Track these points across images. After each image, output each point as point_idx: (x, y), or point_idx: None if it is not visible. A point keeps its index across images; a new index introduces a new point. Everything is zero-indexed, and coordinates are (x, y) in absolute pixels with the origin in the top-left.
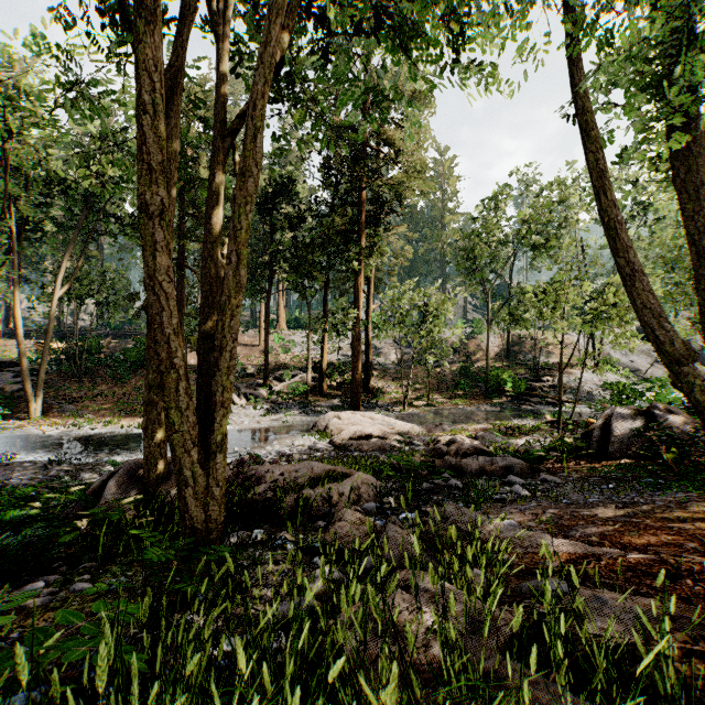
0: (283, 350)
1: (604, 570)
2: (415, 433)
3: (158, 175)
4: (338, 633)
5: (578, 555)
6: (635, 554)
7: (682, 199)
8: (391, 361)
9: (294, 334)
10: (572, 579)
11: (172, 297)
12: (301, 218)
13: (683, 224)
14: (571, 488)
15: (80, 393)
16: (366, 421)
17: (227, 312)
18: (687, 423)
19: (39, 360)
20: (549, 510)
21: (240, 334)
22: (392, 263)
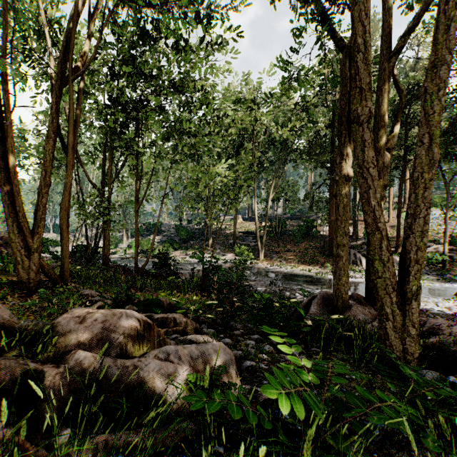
0: None
1: None
2: None
3: (367, 93)
4: None
5: None
6: None
7: None
8: None
9: None
10: None
11: (376, 179)
12: None
13: None
14: None
15: (278, 249)
16: None
17: (420, 185)
18: None
19: (260, 231)
20: None
21: None
22: None
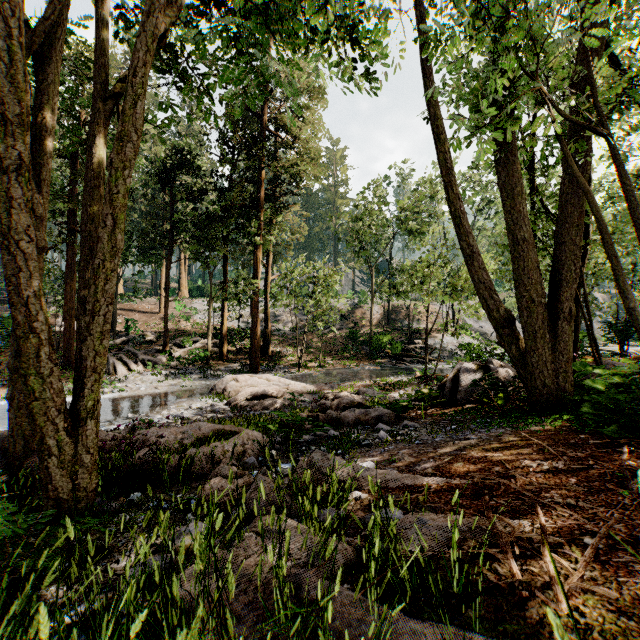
0: (185, 318)
1: (432, 496)
2: (307, 391)
3: (12, 127)
4: (171, 586)
5: (416, 486)
6: (457, 480)
7: (504, 197)
8: (289, 328)
9: (196, 302)
10: (406, 507)
11: (31, 258)
12: (201, 191)
13: (505, 216)
14: (424, 431)
15: None
16: (262, 382)
17: (100, 275)
18: (512, 374)
19: None
20: (403, 450)
21: (140, 301)
22: (289, 239)
